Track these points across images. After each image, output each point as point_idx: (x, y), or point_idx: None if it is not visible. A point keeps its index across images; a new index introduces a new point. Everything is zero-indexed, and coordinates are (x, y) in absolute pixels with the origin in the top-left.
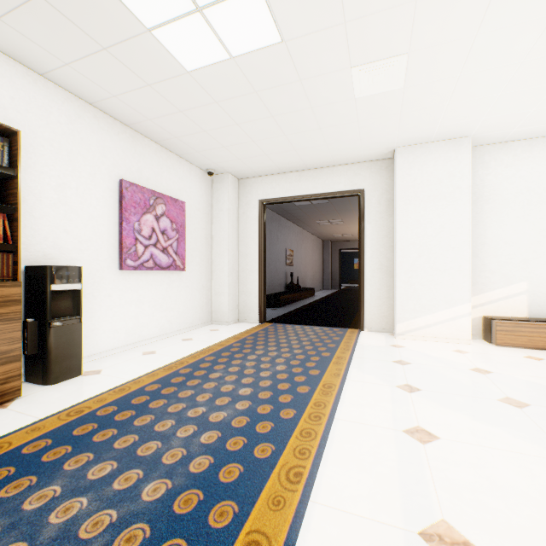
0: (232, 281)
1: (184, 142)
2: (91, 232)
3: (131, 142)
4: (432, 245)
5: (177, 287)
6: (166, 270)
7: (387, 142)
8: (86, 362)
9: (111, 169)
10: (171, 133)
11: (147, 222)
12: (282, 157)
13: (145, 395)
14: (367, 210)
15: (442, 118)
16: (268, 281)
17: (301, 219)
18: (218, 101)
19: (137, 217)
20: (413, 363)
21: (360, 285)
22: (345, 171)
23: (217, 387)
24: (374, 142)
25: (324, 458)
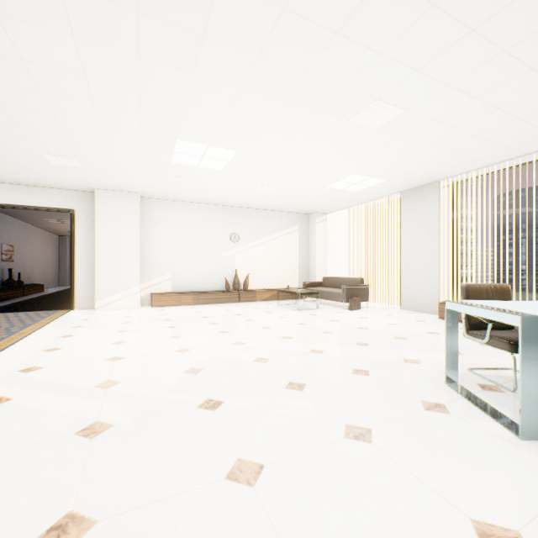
0: None
1: None
2: None
3: None
4: (119, 252)
5: None
6: None
7: (88, 185)
8: None
9: None
10: None
11: None
12: None
13: None
14: (78, 225)
15: (117, 183)
16: None
17: (24, 215)
18: None
19: None
20: (93, 319)
21: (72, 278)
22: (59, 194)
23: None
24: (78, 183)
25: (9, 348)
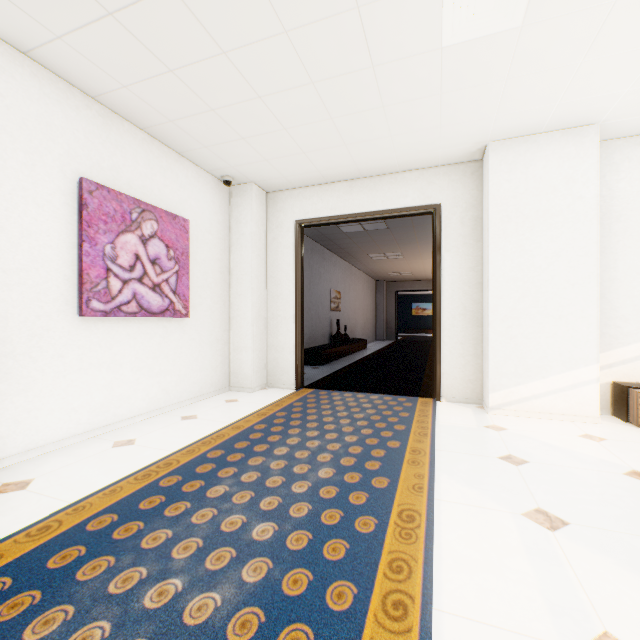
0: (258, 332)
1: (184, 129)
2: (27, 256)
3: (101, 125)
4: (541, 280)
5: (178, 341)
6: (159, 316)
7: (478, 132)
8: (16, 462)
9: (64, 161)
10: (163, 113)
11: (126, 245)
12: (327, 157)
13: (80, 544)
14: (444, 233)
15: (566, 89)
16: (308, 330)
17: (350, 252)
18: (227, 50)
19: (110, 236)
20: (531, 462)
21: (435, 337)
22: (413, 180)
23: (216, 521)
24: (460, 132)
25: None
